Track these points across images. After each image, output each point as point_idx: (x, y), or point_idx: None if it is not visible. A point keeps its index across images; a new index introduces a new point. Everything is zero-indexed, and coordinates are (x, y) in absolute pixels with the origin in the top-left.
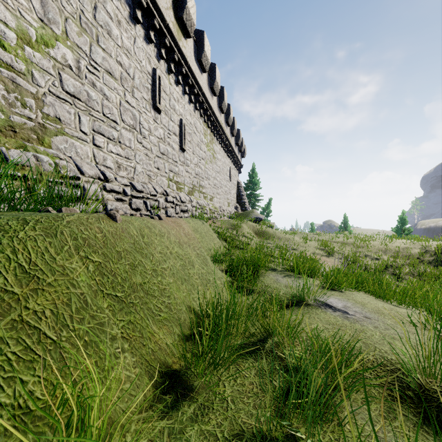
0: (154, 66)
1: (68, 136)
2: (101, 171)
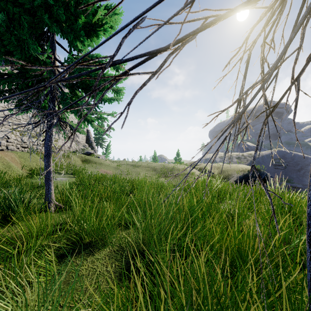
0: None
1: None
2: None
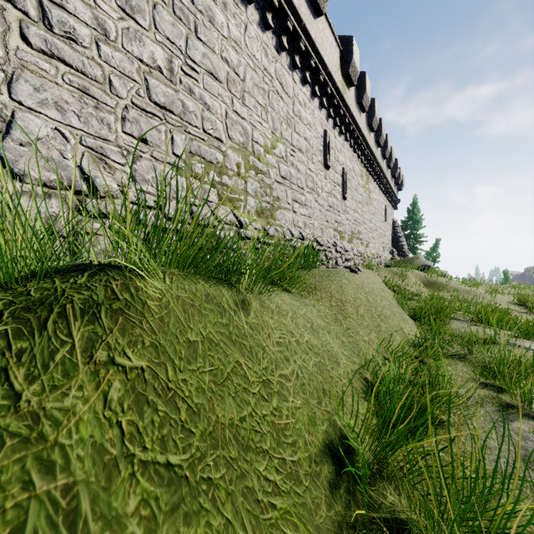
0: (324, 128)
1: (282, 209)
2: (298, 232)
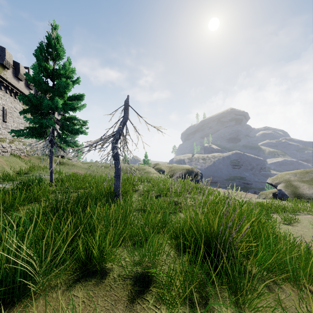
0: None
1: None
2: None
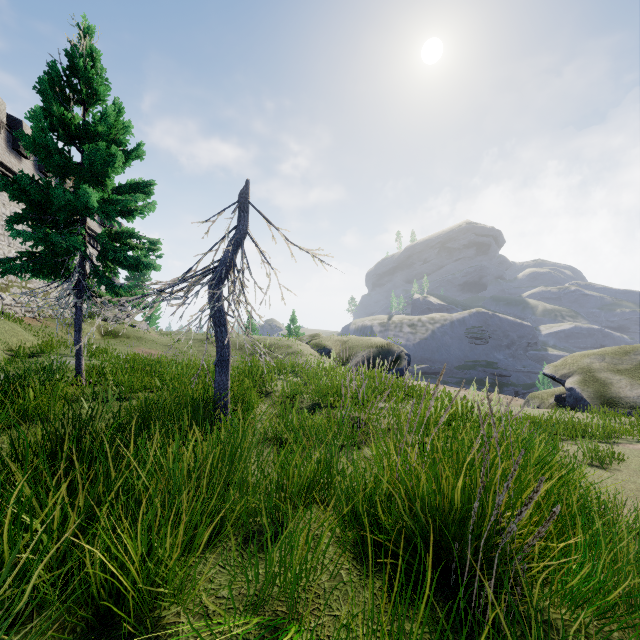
0: None
1: None
2: None
